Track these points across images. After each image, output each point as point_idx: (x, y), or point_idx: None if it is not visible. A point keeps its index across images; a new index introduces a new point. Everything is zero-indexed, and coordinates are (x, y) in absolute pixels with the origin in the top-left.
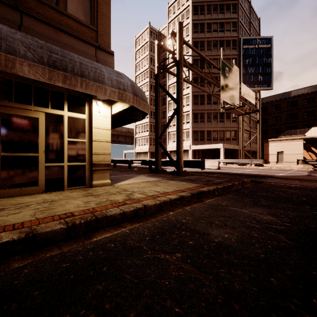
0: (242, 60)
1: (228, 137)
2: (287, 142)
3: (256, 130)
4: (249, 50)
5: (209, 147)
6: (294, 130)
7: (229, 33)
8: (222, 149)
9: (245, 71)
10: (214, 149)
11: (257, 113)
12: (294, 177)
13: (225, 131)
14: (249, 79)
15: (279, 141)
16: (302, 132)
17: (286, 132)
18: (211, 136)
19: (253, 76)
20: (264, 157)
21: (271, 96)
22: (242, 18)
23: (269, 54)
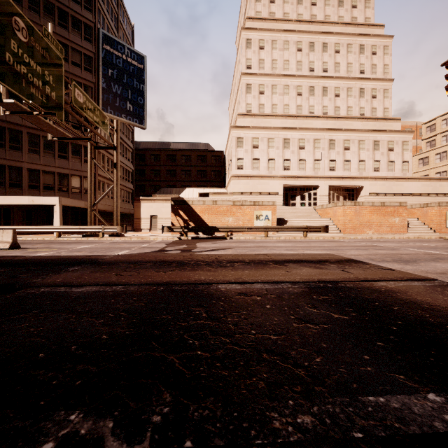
0: (102, 66)
1: (76, 187)
2: (161, 203)
3: (112, 179)
4: (113, 56)
5: (30, 201)
6: (170, 188)
7: (79, 8)
8: (57, 207)
9: (108, 87)
10: (51, 207)
11: (114, 152)
12: (134, 256)
13: (71, 176)
14: (113, 101)
15: (153, 201)
16: (178, 193)
17: (162, 190)
18: (39, 181)
19: (119, 99)
20: (135, 223)
21: (150, 143)
22: (105, 2)
23: (141, 78)
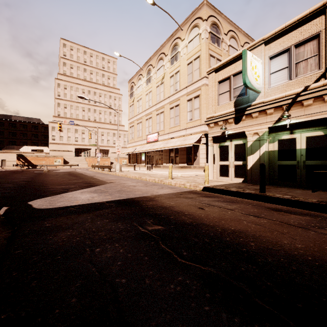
0: None
1: None
2: (9, 154)
3: None
4: None
5: None
6: (13, 146)
7: None
8: None
9: None
10: None
11: None
12: (10, 170)
13: None
14: None
15: (3, 153)
16: (19, 148)
17: (8, 146)
18: None
19: None
20: None
21: None
22: None
23: None
